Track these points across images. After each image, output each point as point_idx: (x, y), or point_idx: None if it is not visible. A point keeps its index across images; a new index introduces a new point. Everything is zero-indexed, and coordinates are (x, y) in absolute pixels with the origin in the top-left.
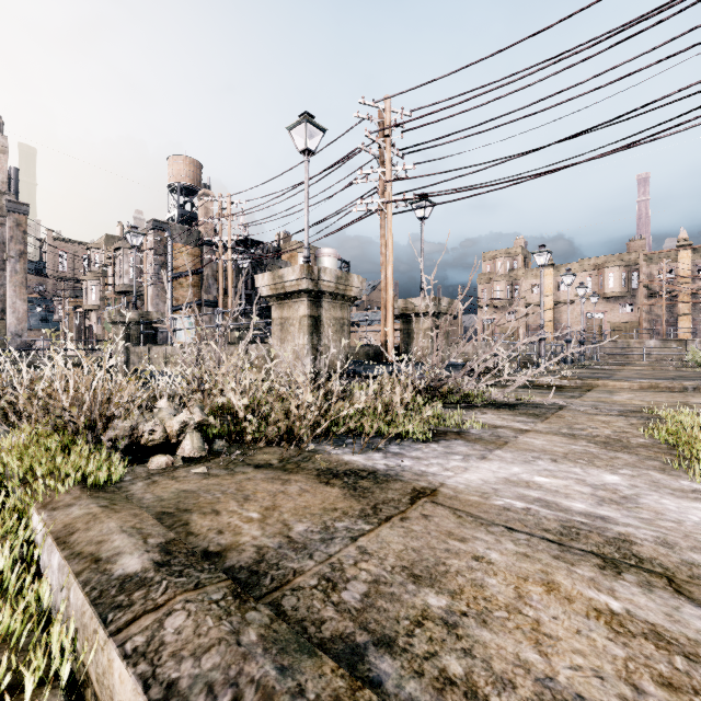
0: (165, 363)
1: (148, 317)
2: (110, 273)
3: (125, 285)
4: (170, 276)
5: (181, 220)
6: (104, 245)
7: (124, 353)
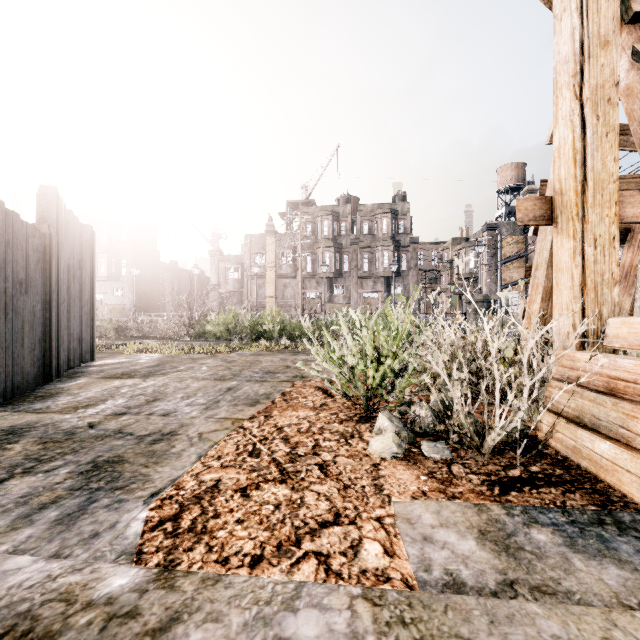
0: (501, 326)
1: (488, 297)
2: (455, 265)
3: (466, 273)
4: (499, 263)
5: (507, 215)
6: (450, 246)
7: (474, 320)
